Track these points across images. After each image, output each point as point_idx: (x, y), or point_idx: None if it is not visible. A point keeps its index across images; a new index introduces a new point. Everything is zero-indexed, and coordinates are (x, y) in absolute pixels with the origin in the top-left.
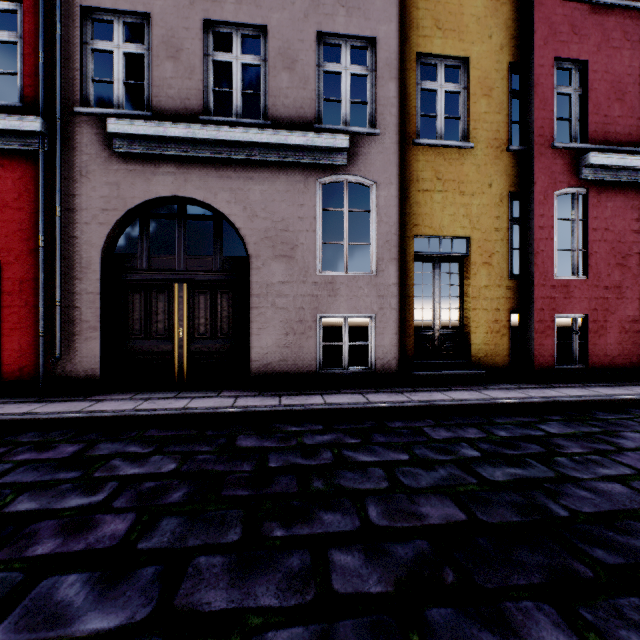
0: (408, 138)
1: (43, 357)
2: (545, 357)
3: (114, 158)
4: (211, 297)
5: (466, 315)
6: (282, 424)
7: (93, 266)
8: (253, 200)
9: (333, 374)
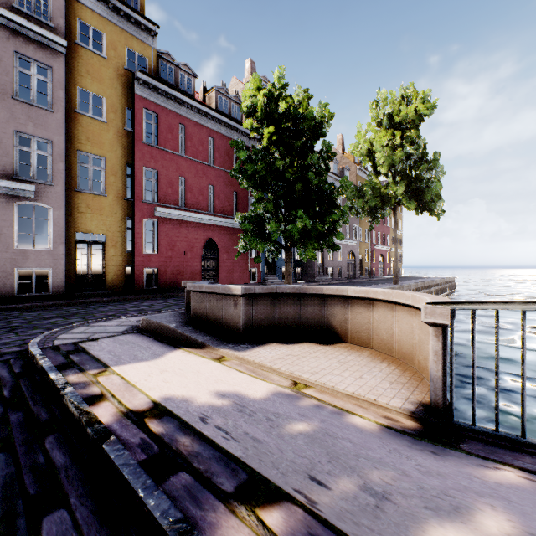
0: (72, 188)
1: None
2: (140, 285)
3: None
4: None
5: (105, 268)
6: None
7: None
8: None
9: (26, 296)
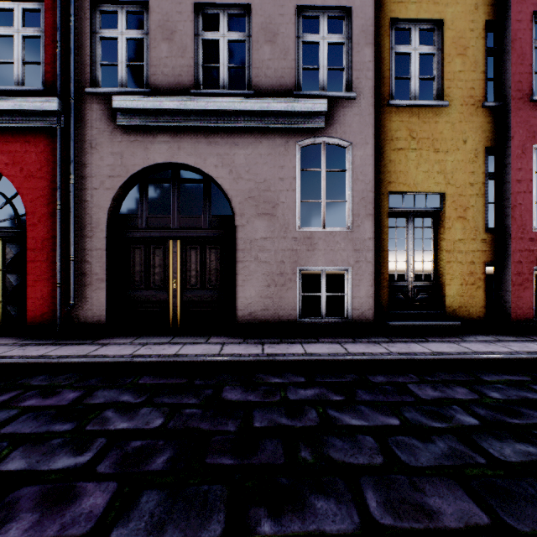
0: (383, 100)
1: (60, 305)
2: (523, 309)
3: (118, 131)
4: (201, 252)
5: (440, 268)
6: (265, 375)
7: (101, 226)
8: (238, 163)
9: (311, 323)
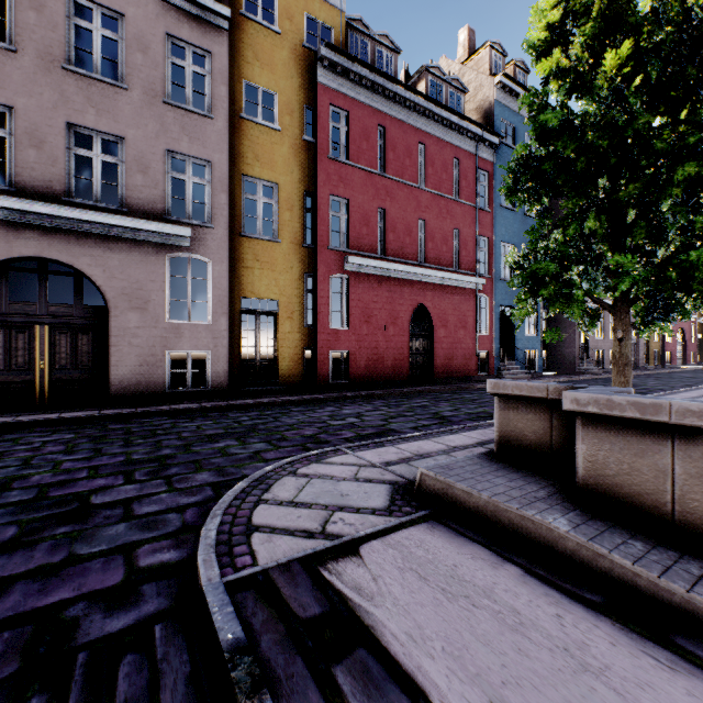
0: (236, 231)
1: None
2: (324, 377)
3: None
4: (72, 337)
5: (278, 351)
6: (139, 419)
7: None
8: (112, 265)
9: (179, 392)
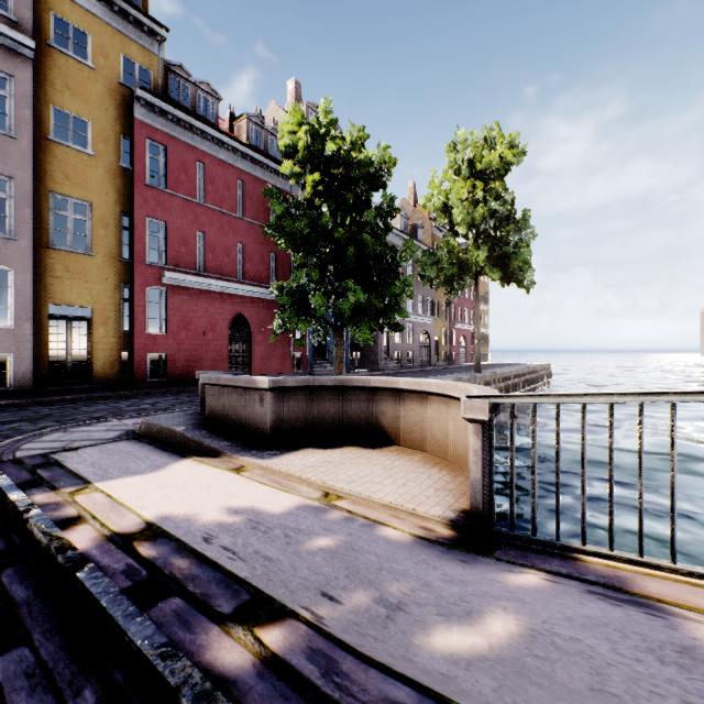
0: (44, 243)
1: None
2: (142, 375)
3: None
4: None
5: (92, 353)
6: None
7: None
8: None
9: None
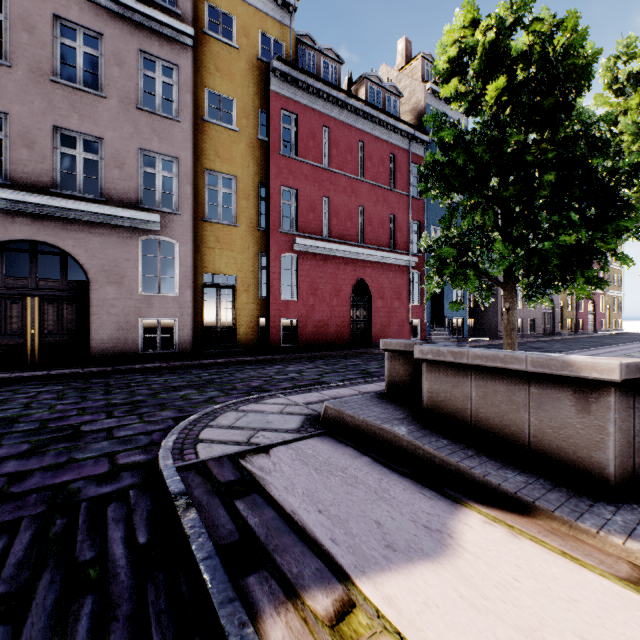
0: (200, 217)
1: None
2: (276, 341)
3: None
4: (59, 307)
5: (236, 319)
6: (116, 375)
7: None
8: (93, 246)
9: (150, 354)
